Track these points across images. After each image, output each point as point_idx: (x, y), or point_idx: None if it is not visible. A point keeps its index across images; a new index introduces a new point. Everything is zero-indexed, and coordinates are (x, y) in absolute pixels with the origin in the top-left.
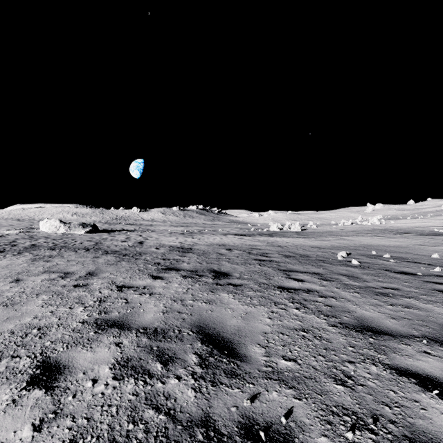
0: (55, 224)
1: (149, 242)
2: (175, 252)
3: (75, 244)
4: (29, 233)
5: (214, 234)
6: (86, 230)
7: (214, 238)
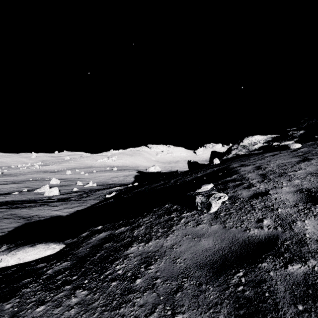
0: None
1: None
2: None
3: None
4: None
5: None
6: None
7: None
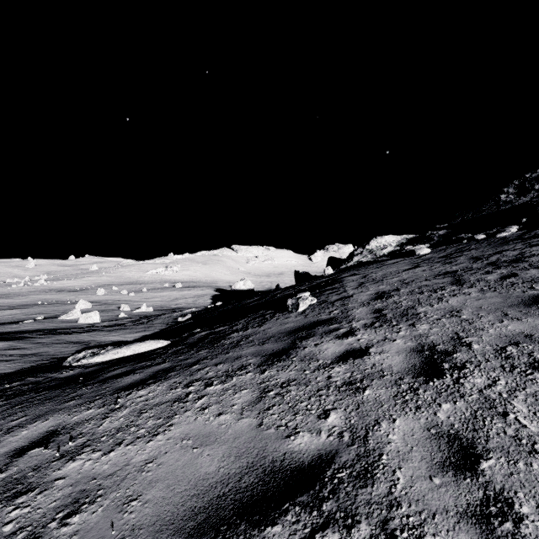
0: None
1: None
2: None
3: None
4: None
5: None
6: None
7: None
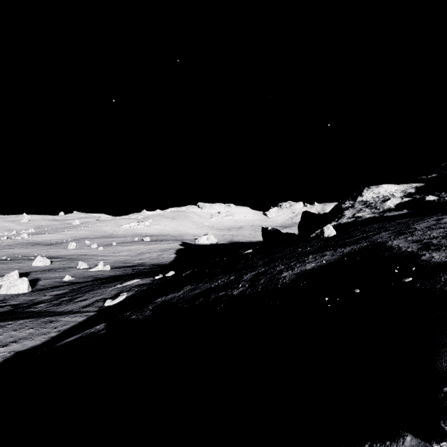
0: None
1: None
2: None
3: None
4: None
5: None
6: None
7: None
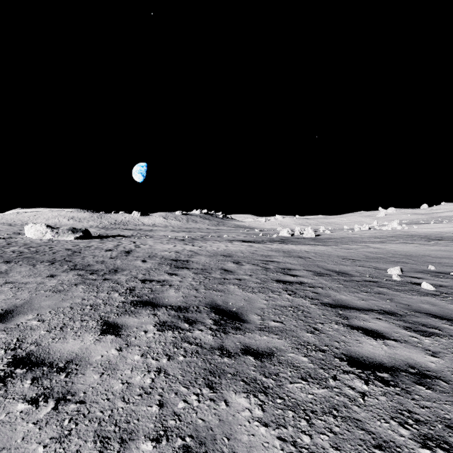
0: (41, 229)
1: (138, 251)
2: (165, 267)
3: (44, 254)
4: (10, 239)
5: (218, 241)
6: (75, 235)
7: (219, 246)
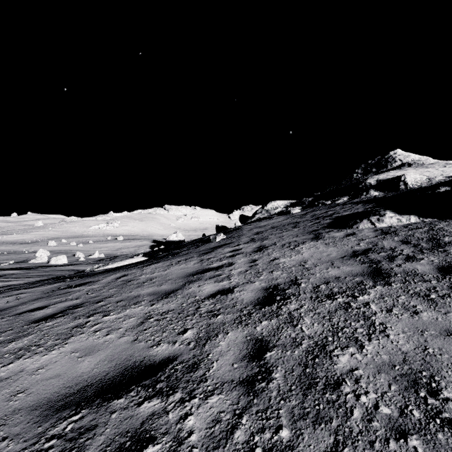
0: None
1: None
2: None
3: None
4: None
5: None
6: None
7: None
